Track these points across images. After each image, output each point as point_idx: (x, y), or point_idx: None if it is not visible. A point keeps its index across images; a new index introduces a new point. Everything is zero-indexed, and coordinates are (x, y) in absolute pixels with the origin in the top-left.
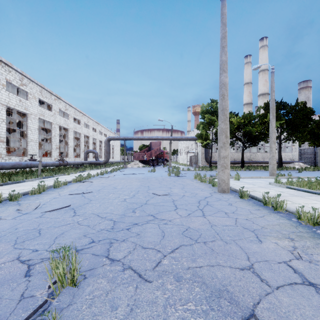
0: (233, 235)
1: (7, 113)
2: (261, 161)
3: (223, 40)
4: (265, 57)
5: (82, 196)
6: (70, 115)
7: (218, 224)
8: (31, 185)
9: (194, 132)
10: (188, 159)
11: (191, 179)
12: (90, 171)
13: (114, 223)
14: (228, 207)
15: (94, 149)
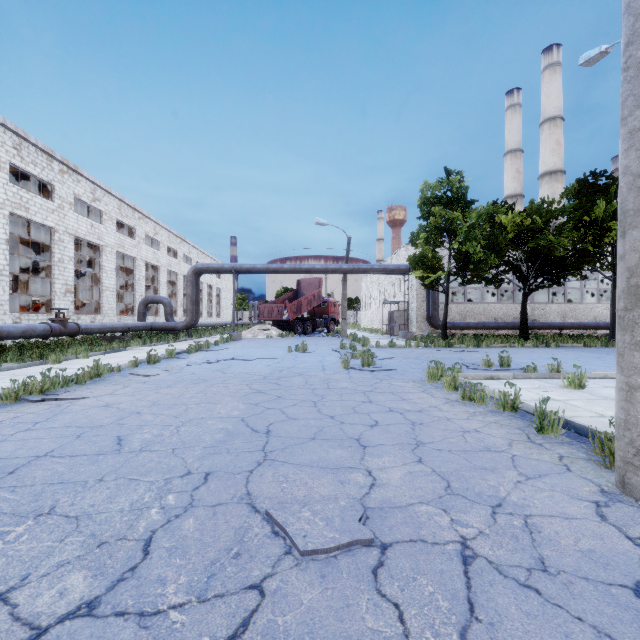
0: None
1: None
2: (561, 323)
3: None
4: (557, 89)
5: None
6: (106, 215)
7: None
8: None
9: (399, 257)
10: (384, 318)
11: (418, 381)
12: (139, 350)
13: None
14: None
15: (172, 295)
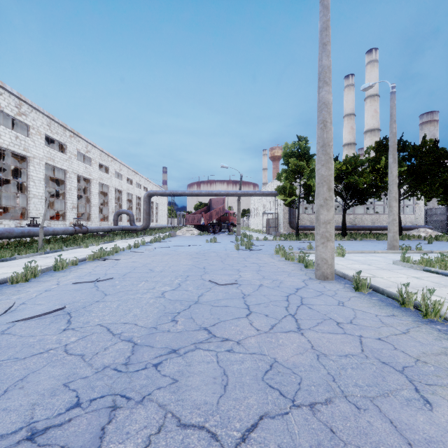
0: (367, 384)
1: (0, 156)
2: (370, 226)
3: (324, 33)
4: (375, 77)
5: (93, 287)
6: (93, 160)
7: (329, 351)
8: (21, 265)
9: (273, 185)
10: (264, 223)
11: (271, 254)
12: (121, 242)
13: (133, 348)
14: (339, 310)
15: (129, 208)
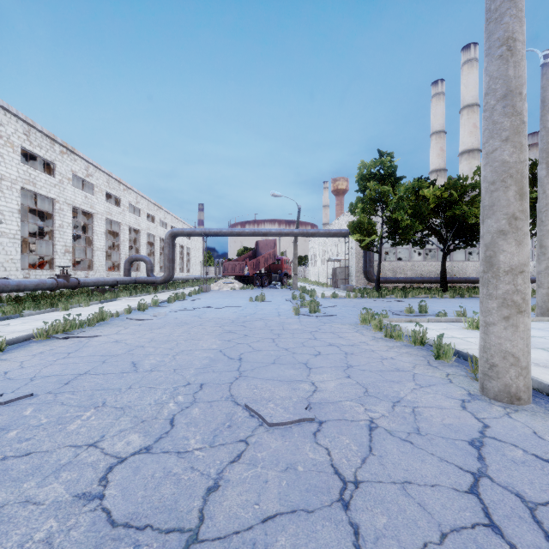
0: None
1: None
2: (475, 277)
3: None
4: (474, 81)
5: None
6: (97, 187)
7: None
8: None
9: (341, 222)
10: (329, 273)
11: (353, 324)
12: (127, 300)
13: None
14: None
15: (150, 254)
